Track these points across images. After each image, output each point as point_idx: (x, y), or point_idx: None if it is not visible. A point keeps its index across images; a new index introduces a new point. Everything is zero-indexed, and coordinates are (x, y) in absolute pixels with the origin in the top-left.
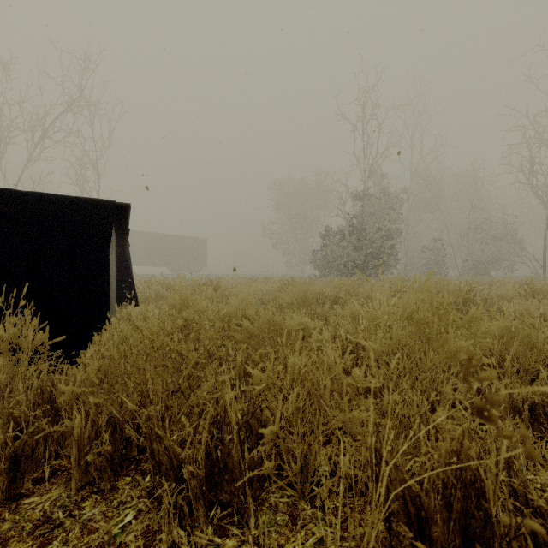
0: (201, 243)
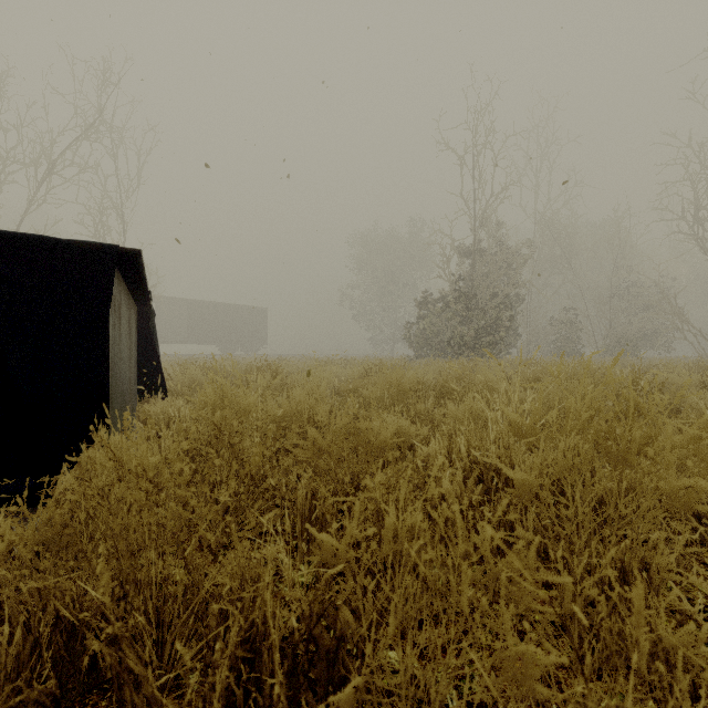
0: (260, 314)
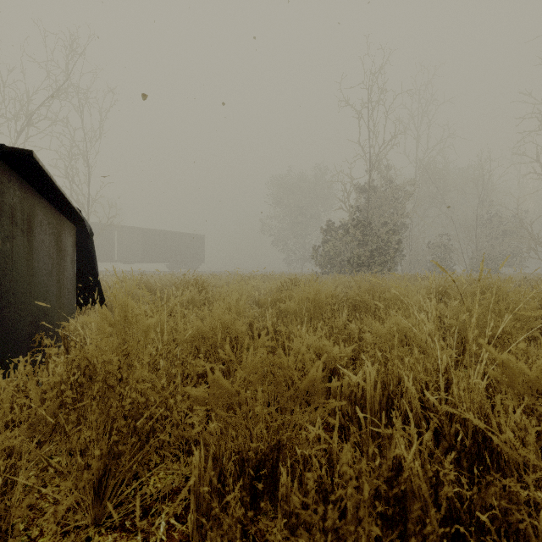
0: (199, 240)
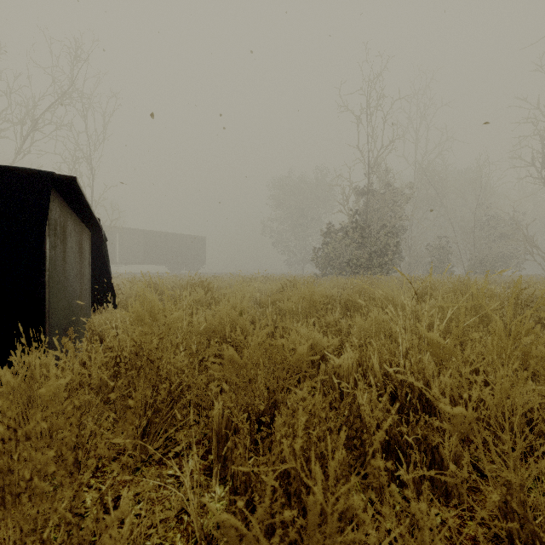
0: (200, 241)
